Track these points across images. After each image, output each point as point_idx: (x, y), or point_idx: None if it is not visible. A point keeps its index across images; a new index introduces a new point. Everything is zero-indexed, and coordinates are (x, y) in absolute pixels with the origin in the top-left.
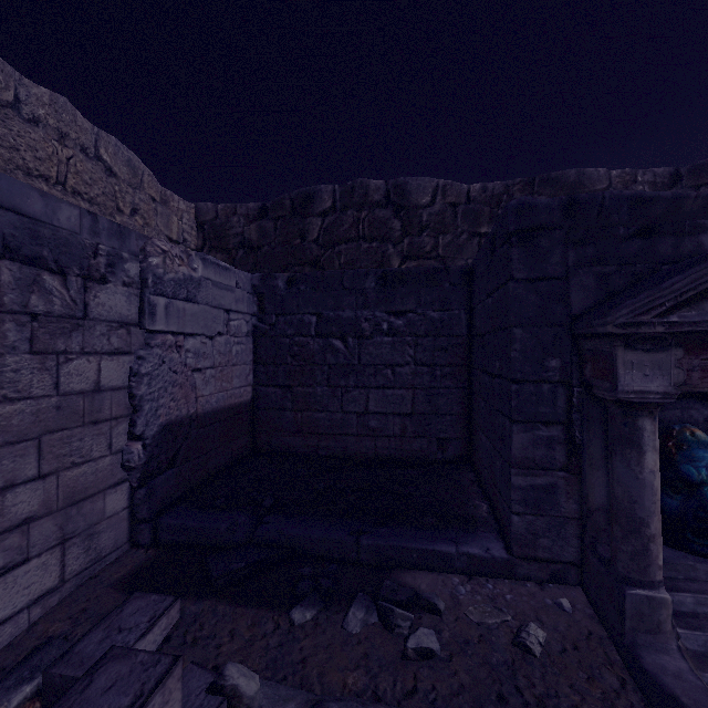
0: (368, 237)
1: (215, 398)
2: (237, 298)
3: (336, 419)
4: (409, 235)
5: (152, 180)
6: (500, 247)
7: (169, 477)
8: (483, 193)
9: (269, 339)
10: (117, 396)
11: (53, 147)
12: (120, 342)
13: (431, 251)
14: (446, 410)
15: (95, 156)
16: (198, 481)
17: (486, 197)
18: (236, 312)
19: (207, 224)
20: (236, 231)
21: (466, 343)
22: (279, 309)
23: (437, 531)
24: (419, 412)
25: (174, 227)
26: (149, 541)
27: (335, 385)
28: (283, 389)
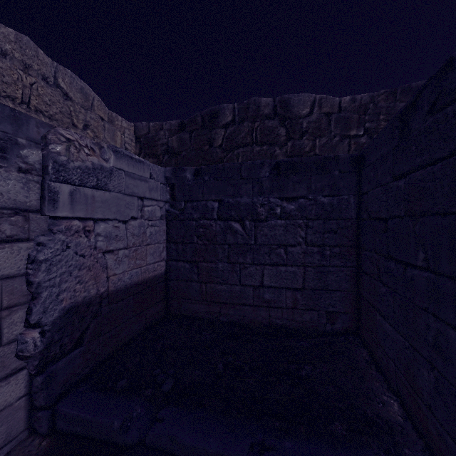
0: (260, 142)
1: (128, 275)
2: (151, 187)
3: (235, 291)
4: (292, 139)
5: (100, 105)
6: (437, 112)
7: (75, 356)
8: (353, 103)
9: (179, 221)
10: (11, 284)
11: (18, 74)
12: (14, 229)
13: (310, 151)
14: (335, 287)
15: (54, 84)
16: (110, 352)
17: (354, 106)
18: (150, 199)
19: (142, 137)
20: (162, 142)
21: (354, 225)
22: (187, 196)
23: (352, 451)
24: (309, 287)
25: (118, 139)
26: (46, 429)
27: (234, 261)
28: (191, 264)
